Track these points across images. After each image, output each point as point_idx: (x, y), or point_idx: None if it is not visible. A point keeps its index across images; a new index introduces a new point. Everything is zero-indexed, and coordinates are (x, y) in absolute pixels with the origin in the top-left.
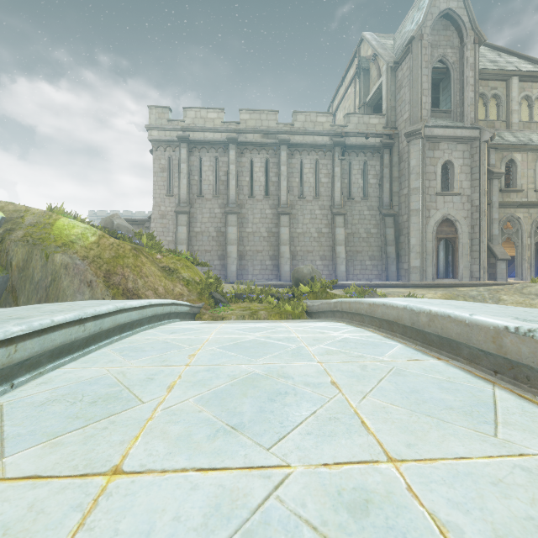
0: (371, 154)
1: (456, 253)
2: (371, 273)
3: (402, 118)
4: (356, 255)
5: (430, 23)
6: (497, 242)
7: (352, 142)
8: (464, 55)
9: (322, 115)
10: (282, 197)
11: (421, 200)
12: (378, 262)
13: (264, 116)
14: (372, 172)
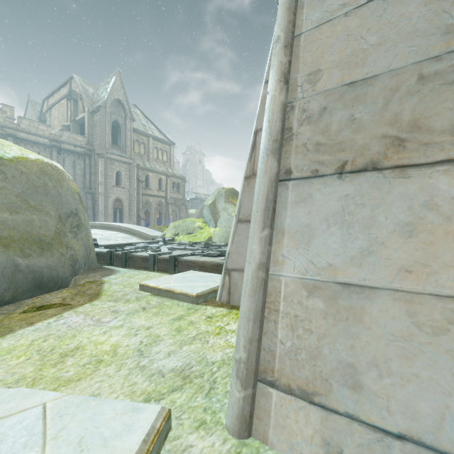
0: (78, 156)
1: (123, 215)
2: None
3: (96, 142)
4: None
5: (110, 102)
6: (141, 211)
7: (65, 147)
8: (126, 123)
9: (43, 125)
10: None
11: (105, 188)
12: None
13: None
14: (79, 167)
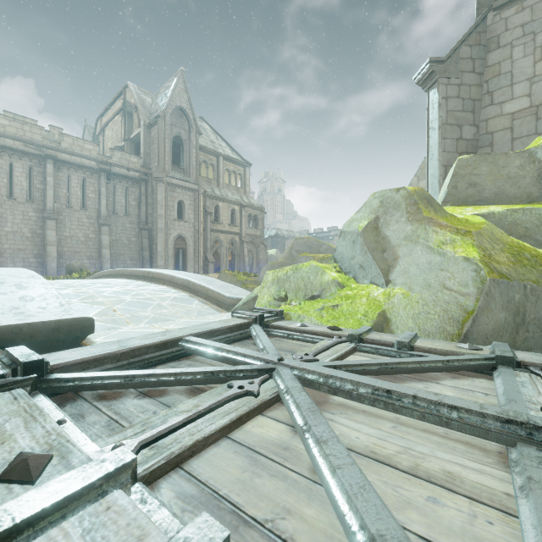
0: (132, 183)
1: (186, 257)
2: None
3: (154, 164)
4: (119, 256)
5: (171, 111)
6: (210, 252)
7: (116, 171)
8: (191, 138)
9: (89, 143)
10: (49, 203)
11: (164, 223)
12: (137, 262)
13: (27, 127)
14: (133, 196)
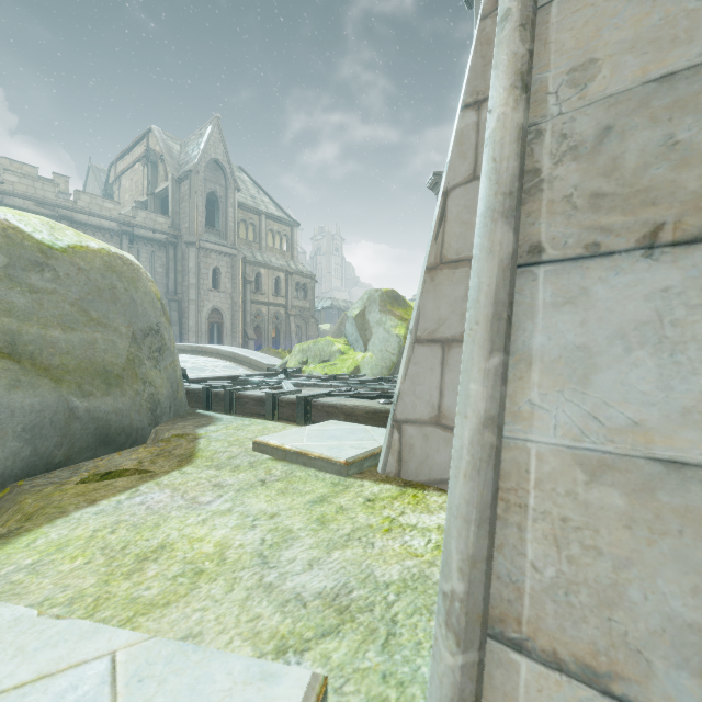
0: (159, 247)
1: (222, 333)
2: None
3: (184, 225)
4: None
5: (204, 165)
6: (250, 327)
7: (141, 233)
8: (228, 195)
9: (110, 202)
10: None
11: (197, 293)
12: None
13: (39, 185)
14: (160, 262)
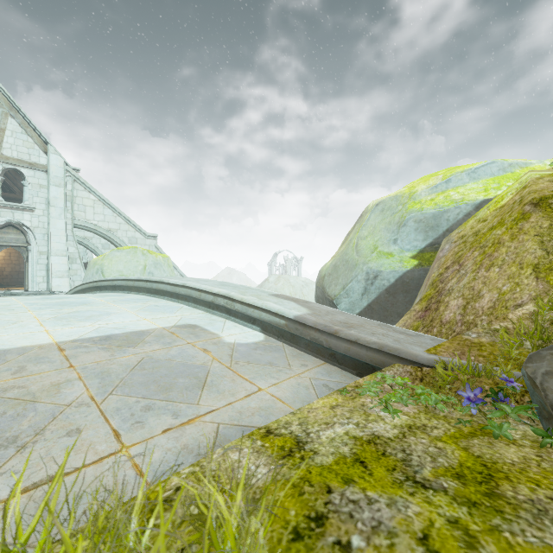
0: None
1: None
2: None
3: None
4: None
5: None
6: None
7: None
8: None
9: None
10: None
11: None
12: None
13: None
14: None
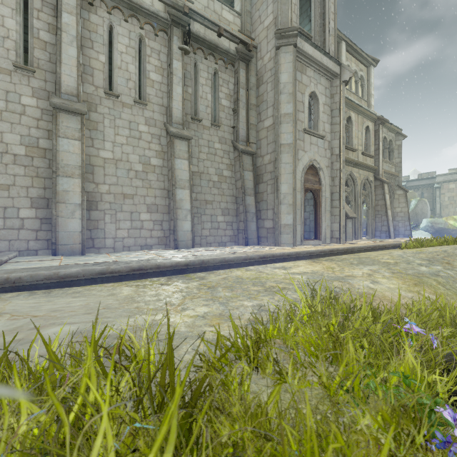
0: (224, 63)
1: (319, 208)
2: (224, 234)
3: (262, 26)
4: (204, 206)
5: None
6: None
7: (199, 32)
8: None
9: None
10: (66, 77)
11: (294, 132)
12: (233, 218)
13: None
14: (225, 90)
